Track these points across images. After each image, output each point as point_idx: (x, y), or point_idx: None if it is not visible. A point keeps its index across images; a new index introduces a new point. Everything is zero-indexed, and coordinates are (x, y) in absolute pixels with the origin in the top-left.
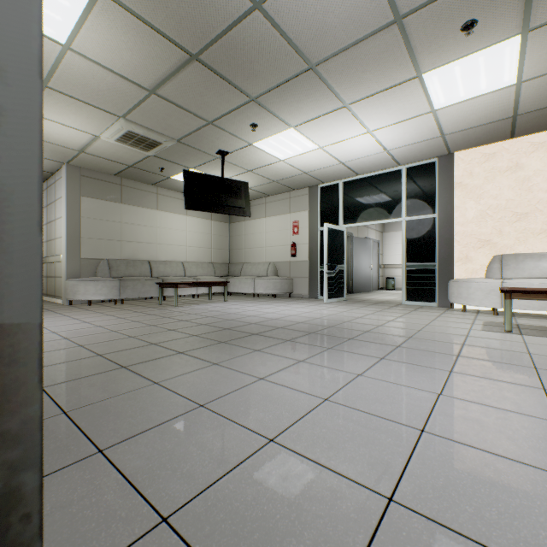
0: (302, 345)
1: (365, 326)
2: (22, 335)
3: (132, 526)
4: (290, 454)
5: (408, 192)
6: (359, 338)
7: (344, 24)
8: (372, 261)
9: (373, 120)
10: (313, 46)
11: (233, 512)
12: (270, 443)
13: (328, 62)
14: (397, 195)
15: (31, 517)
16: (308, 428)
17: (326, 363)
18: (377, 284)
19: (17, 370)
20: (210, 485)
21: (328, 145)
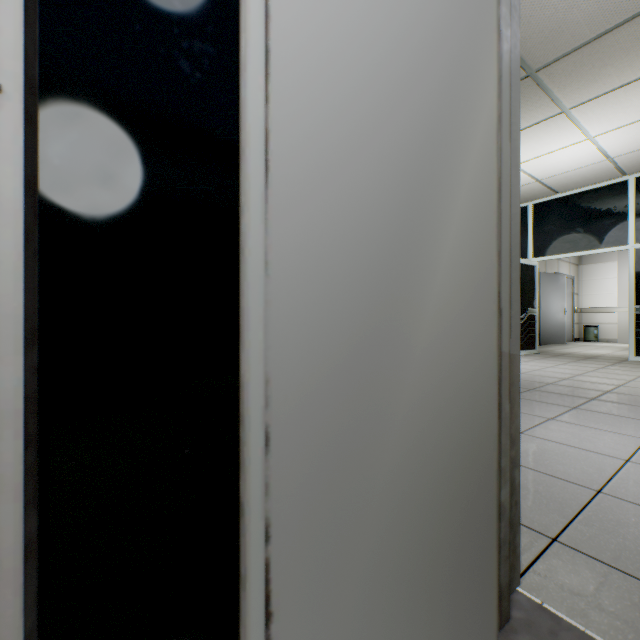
0: (533, 402)
1: (599, 386)
2: (514, 363)
3: (526, 539)
4: (635, 506)
5: (638, 210)
6: (603, 398)
7: (591, 17)
8: (565, 304)
9: (599, 123)
10: (539, 50)
11: (622, 545)
12: (599, 493)
13: (554, 65)
14: (620, 215)
15: (516, 504)
16: (634, 486)
17: (586, 423)
18: (570, 333)
19: (513, 390)
20: (570, 520)
21: (525, 161)
